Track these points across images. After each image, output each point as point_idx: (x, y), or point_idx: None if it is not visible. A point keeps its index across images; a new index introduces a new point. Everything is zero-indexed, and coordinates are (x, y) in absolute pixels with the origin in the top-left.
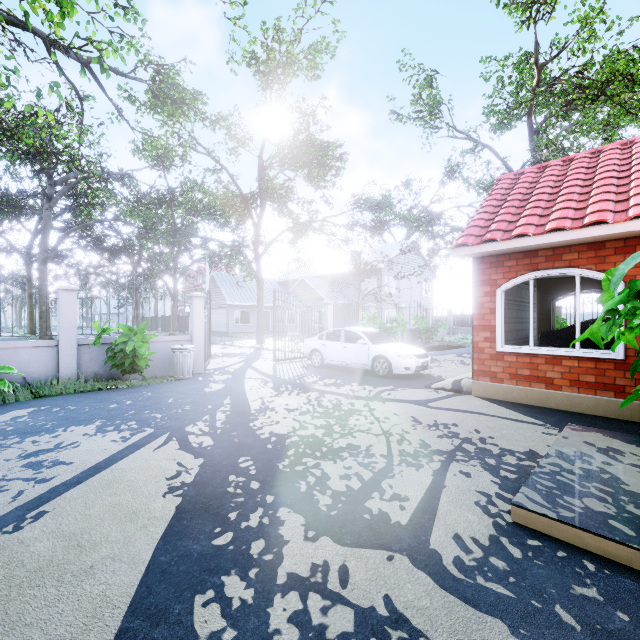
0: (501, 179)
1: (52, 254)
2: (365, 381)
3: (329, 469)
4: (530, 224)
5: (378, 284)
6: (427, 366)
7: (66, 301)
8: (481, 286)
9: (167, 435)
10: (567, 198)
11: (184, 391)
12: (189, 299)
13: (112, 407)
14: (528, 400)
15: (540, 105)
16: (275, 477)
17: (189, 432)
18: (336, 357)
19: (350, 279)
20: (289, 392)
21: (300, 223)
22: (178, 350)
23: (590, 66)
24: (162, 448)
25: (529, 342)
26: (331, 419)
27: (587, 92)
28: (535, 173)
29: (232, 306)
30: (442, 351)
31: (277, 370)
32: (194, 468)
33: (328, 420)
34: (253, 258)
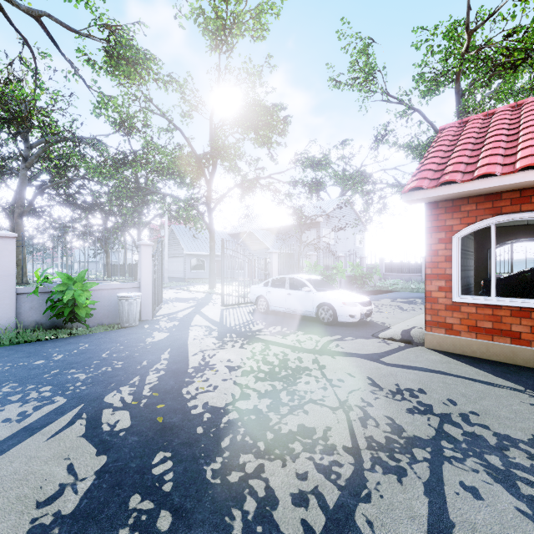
0: (446, 127)
1: (28, 209)
2: (310, 329)
3: (276, 480)
4: (495, 163)
5: (317, 235)
6: (371, 313)
7: (3, 248)
8: (435, 232)
9: (78, 409)
10: (533, 136)
11: (124, 342)
12: (137, 247)
13: (37, 364)
14: (490, 355)
15: (468, 70)
16: (197, 500)
17: (107, 404)
18: (281, 304)
19: (292, 231)
20: (233, 343)
21: (248, 180)
22: (123, 298)
23: (520, 28)
24: (61, 434)
25: (469, 289)
26: (277, 382)
27: (515, 54)
28: (482, 120)
29: (189, 255)
30: (377, 296)
31: (224, 316)
32: (87, 478)
33: (274, 384)
34: (205, 211)
